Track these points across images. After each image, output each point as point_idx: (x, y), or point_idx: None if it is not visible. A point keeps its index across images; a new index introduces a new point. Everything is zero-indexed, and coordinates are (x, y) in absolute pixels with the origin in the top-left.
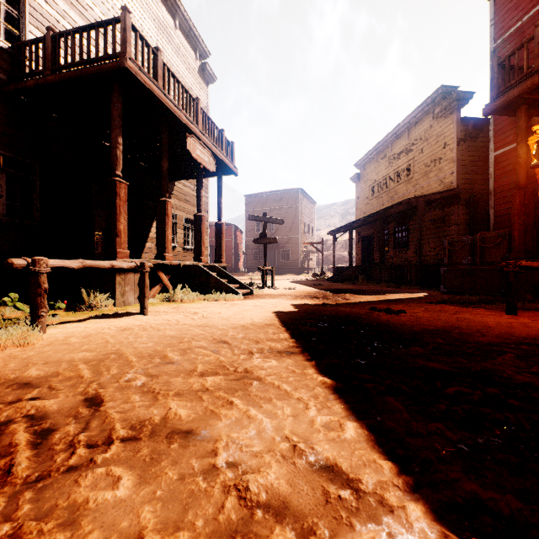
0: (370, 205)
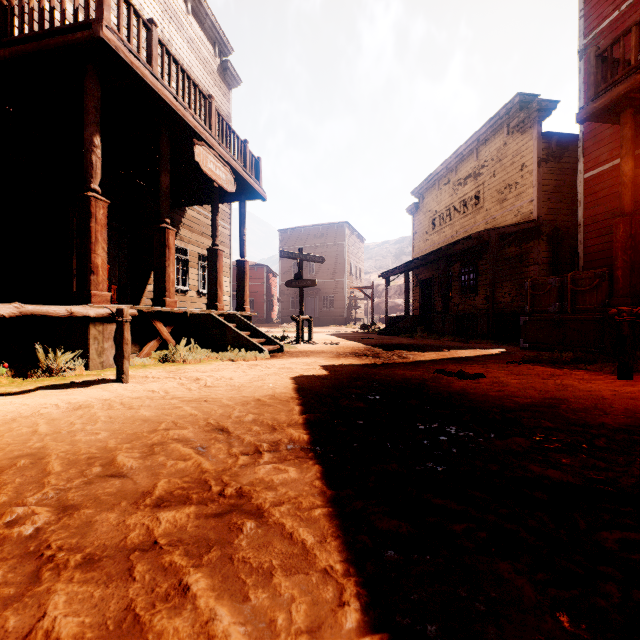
0: (431, 241)
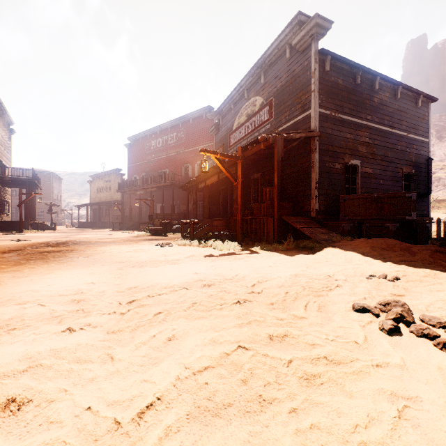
0: (97, 196)
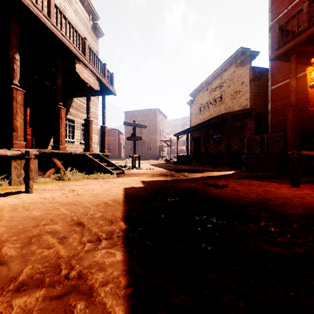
0: (199, 118)
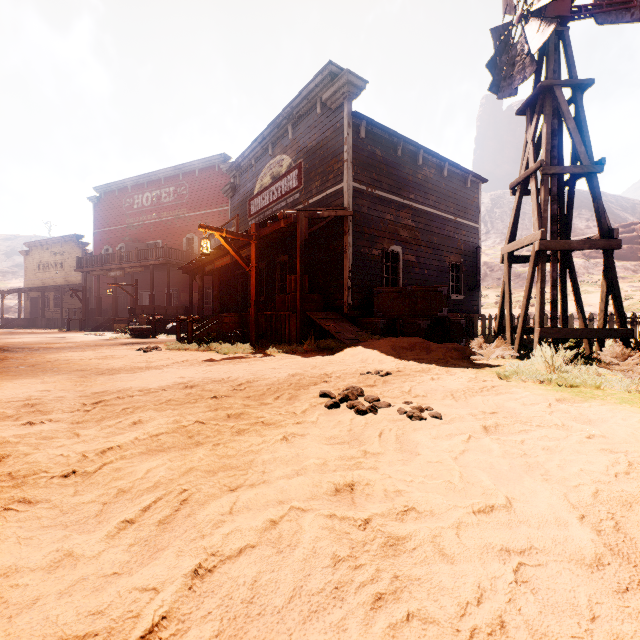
0: (38, 276)
